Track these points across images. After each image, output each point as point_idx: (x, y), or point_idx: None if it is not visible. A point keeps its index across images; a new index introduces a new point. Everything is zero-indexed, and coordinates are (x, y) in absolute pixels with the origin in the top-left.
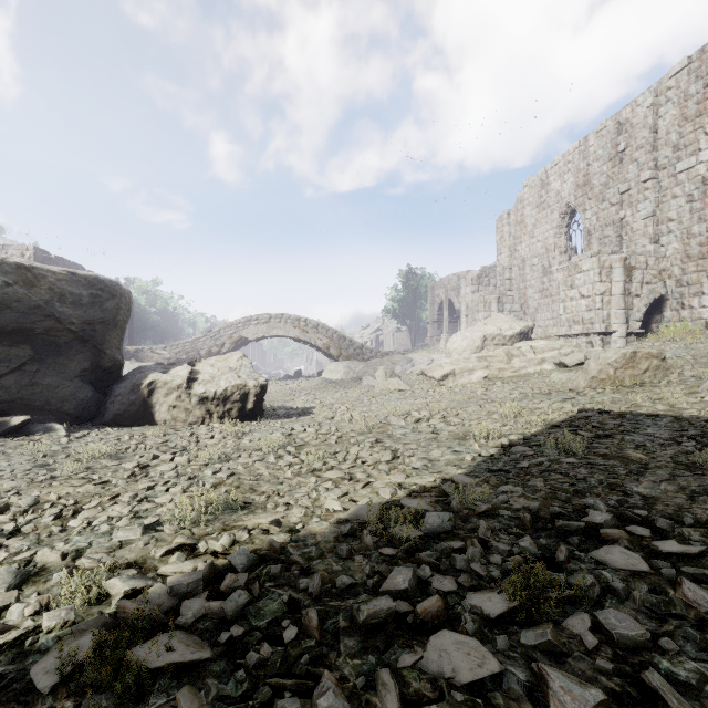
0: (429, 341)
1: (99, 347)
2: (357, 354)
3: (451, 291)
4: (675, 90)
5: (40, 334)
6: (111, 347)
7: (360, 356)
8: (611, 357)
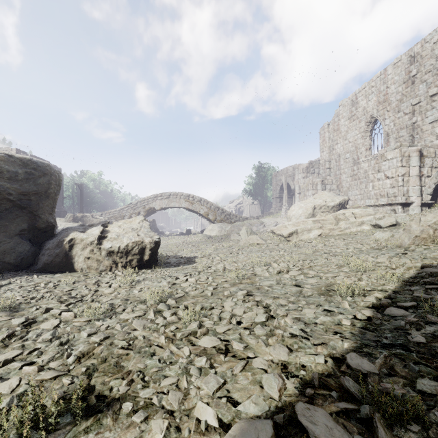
0: (274, 210)
1: (34, 213)
2: (227, 219)
3: (288, 177)
4: None
5: None
6: (44, 213)
7: (228, 220)
8: (430, 220)
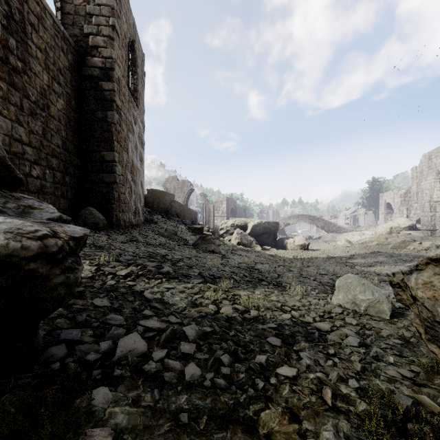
0: (379, 223)
1: (275, 234)
2: (337, 230)
3: (391, 199)
4: None
5: (269, 233)
6: (276, 234)
7: (338, 231)
8: (398, 241)
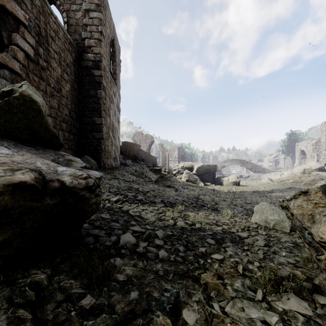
0: (295, 165)
1: (214, 174)
2: (262, 171)
3: (304, 147)
4: None
5: (209, 173)
6: (215, 174)
7: (263, 171)
8: (309, 179)
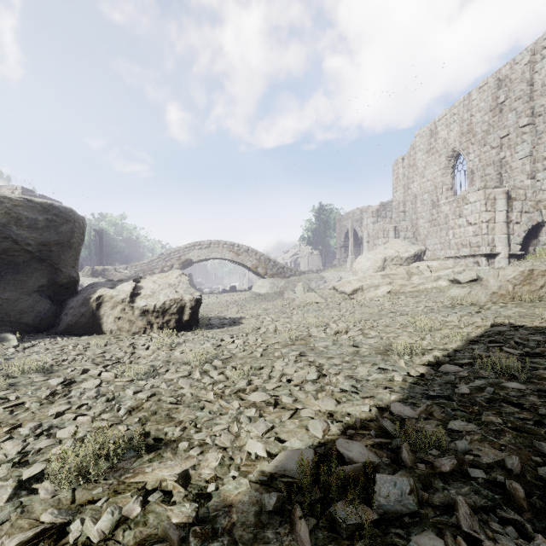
0: (337, 262)
1: (55, 266)
2: (280, 273)
3: (355, 222)
4: None
5: None
6: (66, 266)
7: (282, 274)
8: (510, 275)
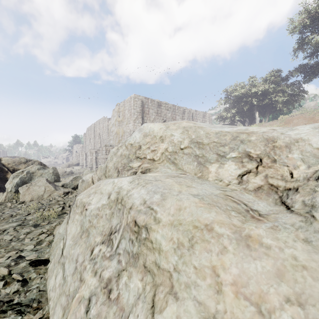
0: None
1: None
2: None
3: (77, 149)
4: (96, 125)
5: None
6: None
7: None
8: (60, 171)
